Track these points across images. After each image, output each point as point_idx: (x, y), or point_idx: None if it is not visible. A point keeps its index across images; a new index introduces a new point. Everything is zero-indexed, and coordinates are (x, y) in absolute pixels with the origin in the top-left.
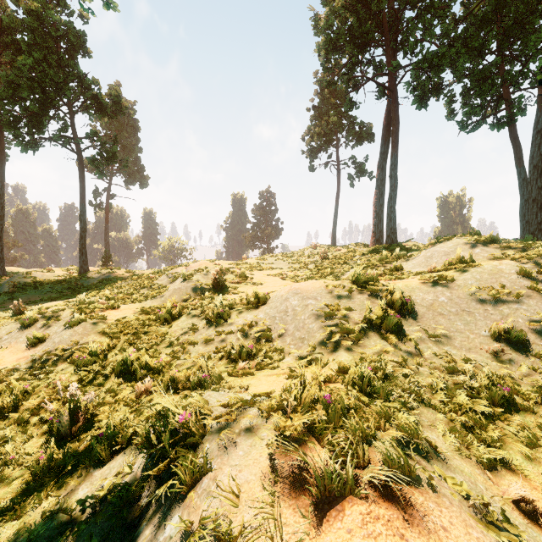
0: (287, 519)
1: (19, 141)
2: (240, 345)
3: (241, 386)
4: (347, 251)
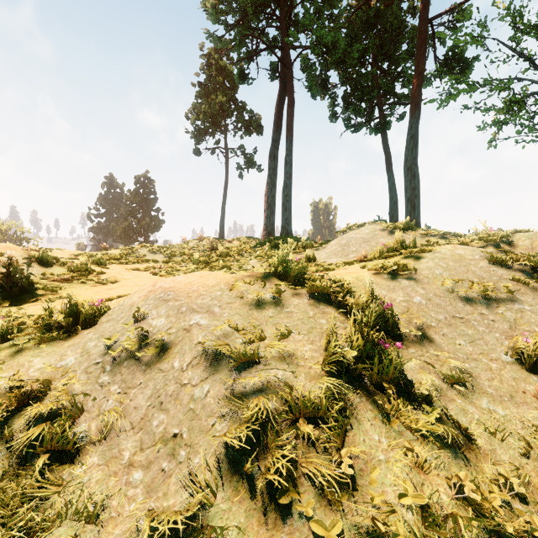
0: None
1: None
2: None
3: None
4: (240, 243)
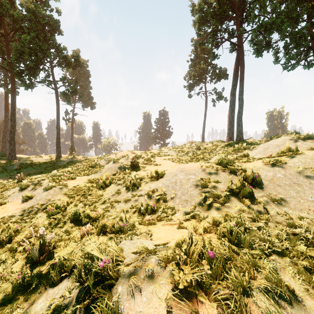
0: None
1: (23, 83)
2: (147, 204)
3: (147, 233)
4: (212, 145)
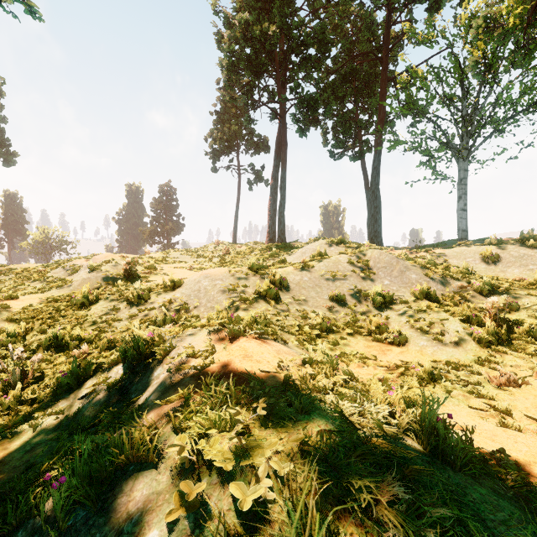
0: (217, 347)
1: None
2: (164, 315)
3: None
4: (246, 248)
